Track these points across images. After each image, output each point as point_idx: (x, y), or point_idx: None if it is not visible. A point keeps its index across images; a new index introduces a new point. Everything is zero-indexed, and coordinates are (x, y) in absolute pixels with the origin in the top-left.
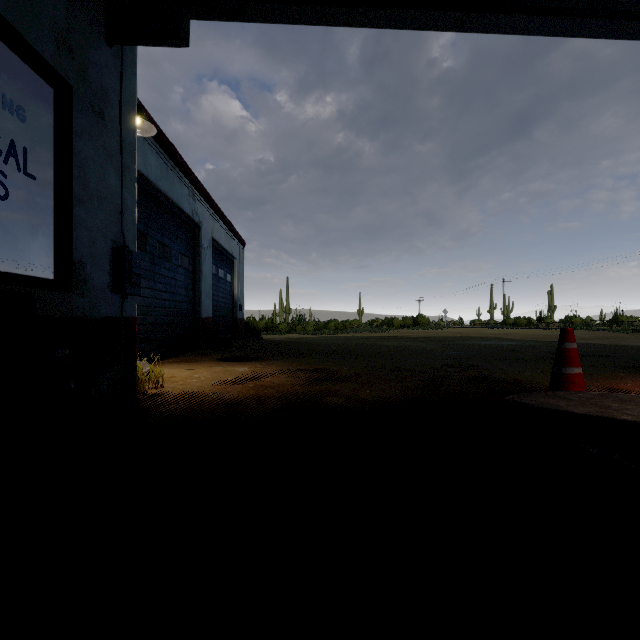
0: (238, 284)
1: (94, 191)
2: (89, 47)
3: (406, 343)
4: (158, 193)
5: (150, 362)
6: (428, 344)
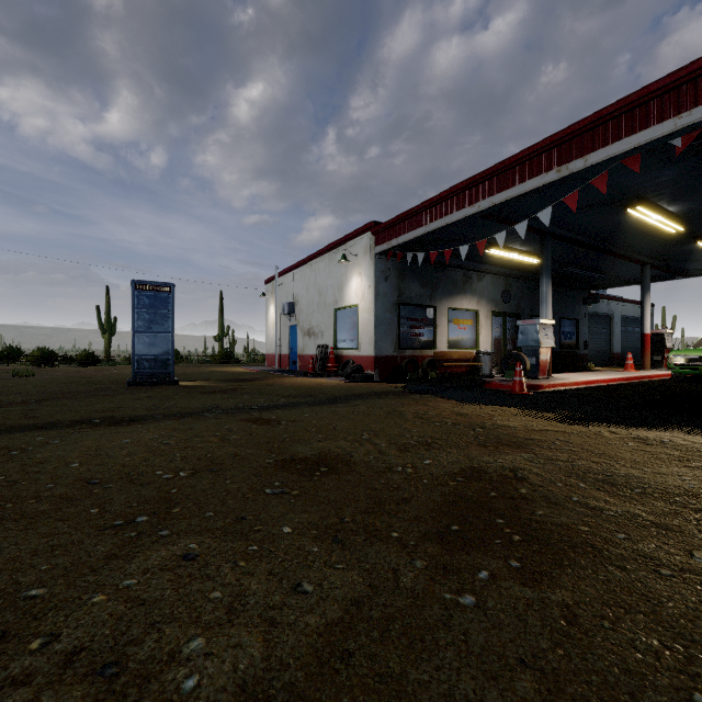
0: None
1: (581, 333)
2: (580, 309)
3: None
4: (593, 312)
5: None
6: None
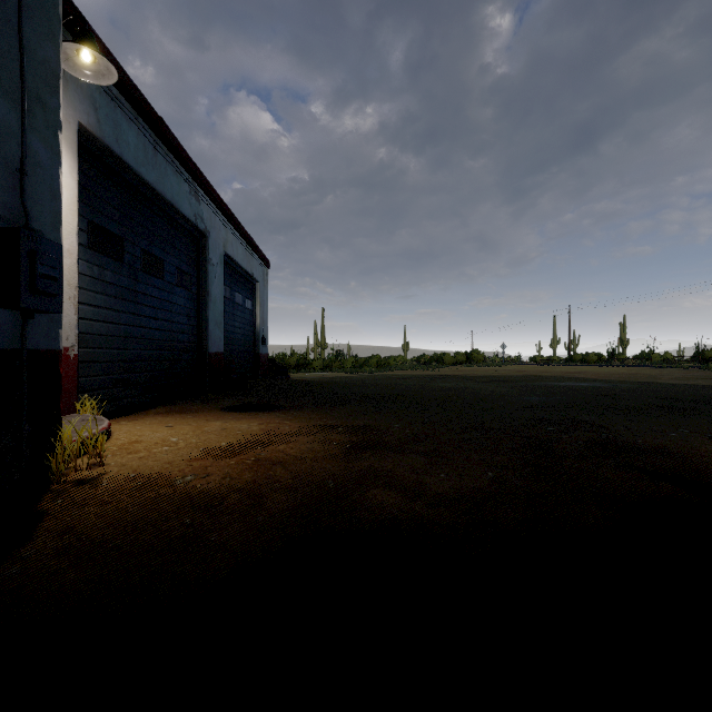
0: (261, 312)
1: None
2: None
3: (466, 384)
4: (142, 184)
5: (129, 413)
6: (495, 386)
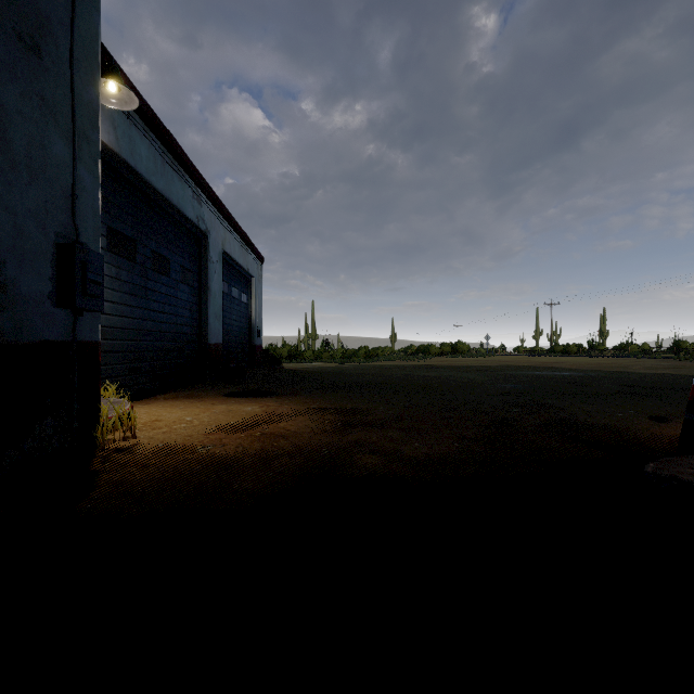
0: (255, 306)
1: (22, 158)
2: None
3: (449, 373)
4: (152, 191)
5: (141, 398)
6: (475, 375)
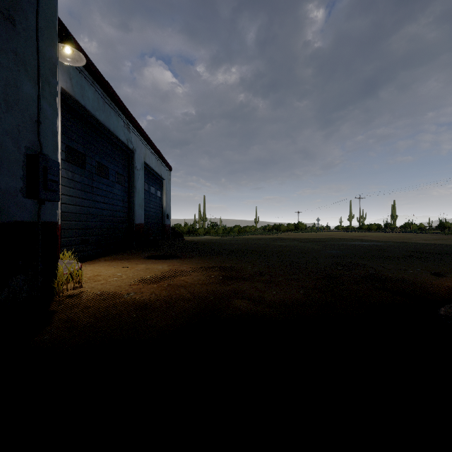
0: (166, 199)
1: (1, 94)
2: None
3: (293, 243)
4: (96, 122)
5: (88, 260)
6: (311, 244)
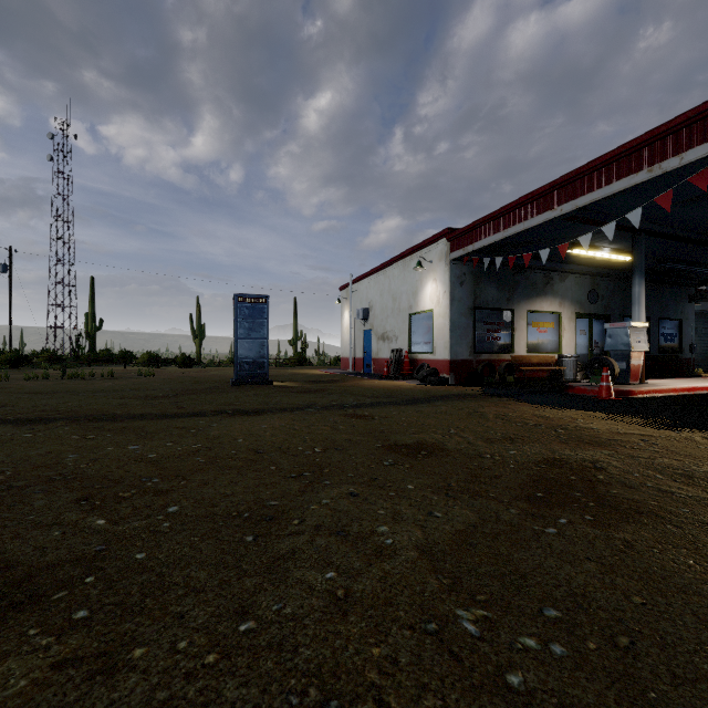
0: None
1: (685, 334)
2: (685, 308)
3: None
4: (702, 310)
5: None
6: None
